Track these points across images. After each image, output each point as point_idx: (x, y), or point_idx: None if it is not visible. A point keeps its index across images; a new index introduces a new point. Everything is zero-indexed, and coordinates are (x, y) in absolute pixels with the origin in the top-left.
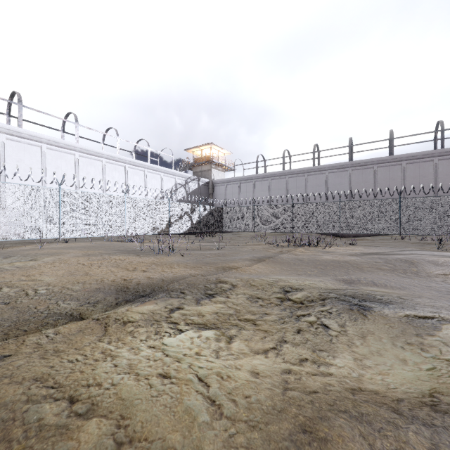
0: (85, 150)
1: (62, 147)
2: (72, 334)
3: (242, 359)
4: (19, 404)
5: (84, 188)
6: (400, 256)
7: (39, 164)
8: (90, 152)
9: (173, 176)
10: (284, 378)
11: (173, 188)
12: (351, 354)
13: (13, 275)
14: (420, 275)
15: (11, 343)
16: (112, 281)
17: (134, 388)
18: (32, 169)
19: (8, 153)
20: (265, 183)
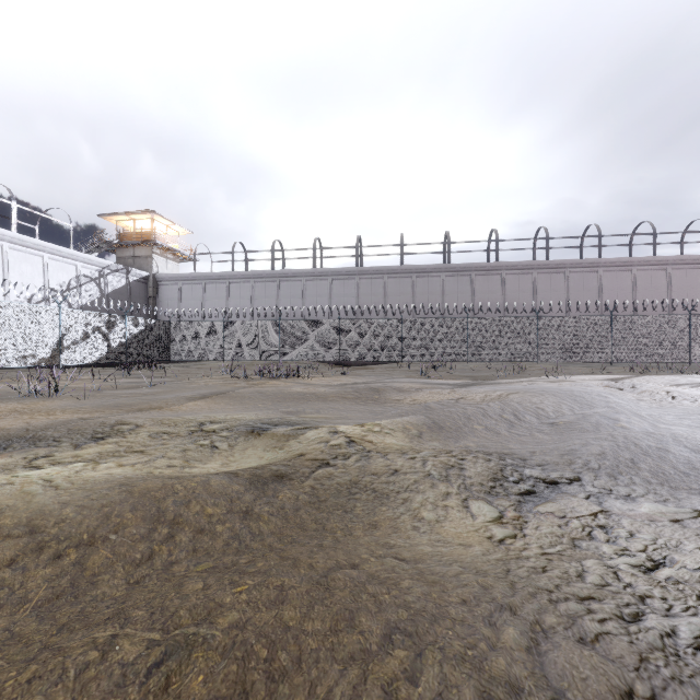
0: None
1: None
2: None
3: (103, 471)
4: None
5: None
6: (376, 384)
7: None
8: None
9: (72, 260)
10: (136, 474)
11: (72, 283)
12: (223, 460)
13: None
14: (378, 403)
15: None
16: None
17: None
18: None
19: None
20: (246, 286)
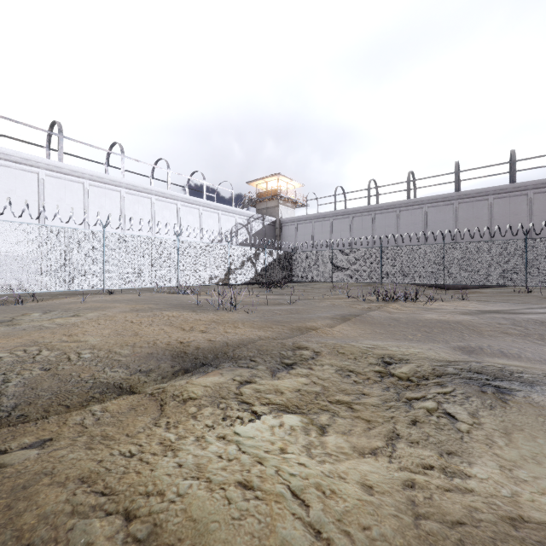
0: (132, 185)
1: (106, 183)
2: (122, 413)
3: (344, 462)
4: (62, 518)
5: (130, 231)
6: (532, 315)
7: (81, 203)
8: (137, 189)
9: (233, 214)
10: (409, 496)
11: (233, 229)
12: (494, 460)
13: (54, 335)
14: None
15: (52, 423)
16: (166, 344)
17: (208, 503)
18: (74, 210)
19: (47, 192)
20: (345, 221)
